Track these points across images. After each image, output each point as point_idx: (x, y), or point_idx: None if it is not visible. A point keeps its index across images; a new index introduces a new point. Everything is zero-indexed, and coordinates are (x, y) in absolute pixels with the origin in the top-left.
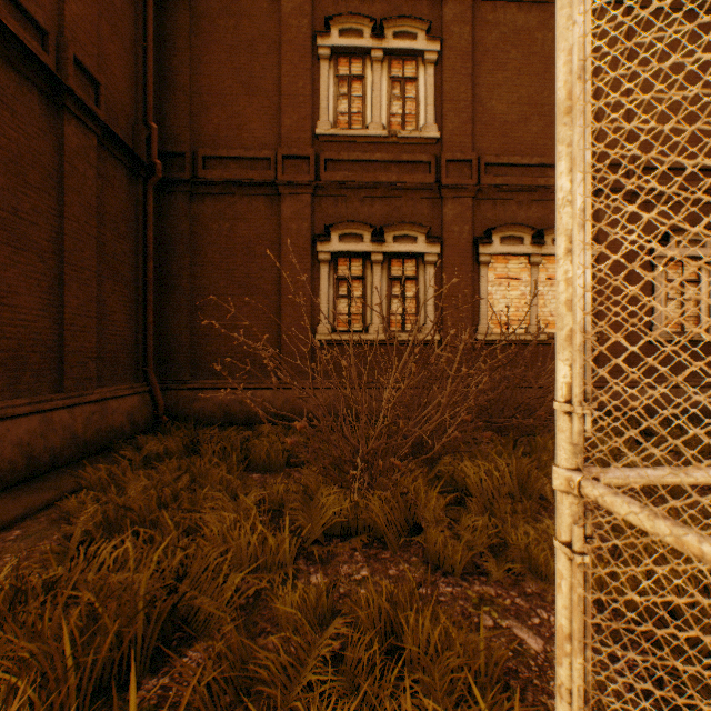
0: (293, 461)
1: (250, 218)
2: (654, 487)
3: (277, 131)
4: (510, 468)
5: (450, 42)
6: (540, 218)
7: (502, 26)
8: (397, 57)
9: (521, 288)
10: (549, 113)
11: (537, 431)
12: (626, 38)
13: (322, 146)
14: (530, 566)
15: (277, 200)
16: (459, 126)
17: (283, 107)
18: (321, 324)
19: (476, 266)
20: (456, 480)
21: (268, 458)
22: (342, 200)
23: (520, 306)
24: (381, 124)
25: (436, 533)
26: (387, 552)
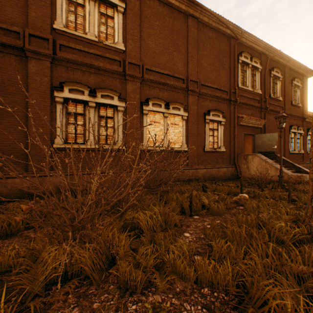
0: (32, 225)
1: (3, 67)
2: (214, 211)
3: (25, 17)
4: (160, 212)
5: (130, 6)
6: (168, 97)
7: (153, 8)
8: (103, 2)
9: (160, 127)
10: (171, 54)
11: (169, 191)
12: (197, 32)
13: (58, 36)
14: (176, 271)
15: (25, 60)
16: (134, 47)
17: (30, 4)
18: (57, 138)
19: (141, 115)
20: (134, 222)
21: (9, 227)
22: (71, 70)
23: (160, 134)
24: (94, 34)
25: (125, 266)
26: (93, 287)
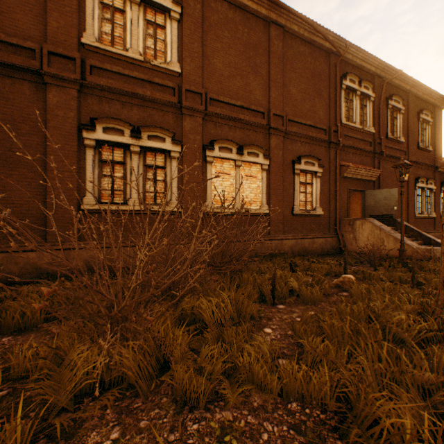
0: (53, 316)
1: (13, 98)
2: (307, 298)
3: (43, 29)
4: (231, 299)
5: (188, 11)
6: (241, 138)
7: (220, 13)
8: (151, 6)
9: (231, 180)
10: (246, 77)
11: (243, 270)
12: (282, 46)
13: (88, 53)
14: (253, 380)
15: (43, 88)
16: (194, 68)
17: (50, 9)
18: (87, 197)
19: (204, 163)
20: (195, 313)
21: (23, 318)
22: (106, 101)
23: (230, 191)
24: (139, 51)
25: (183, 372)
26: (139, 400)
